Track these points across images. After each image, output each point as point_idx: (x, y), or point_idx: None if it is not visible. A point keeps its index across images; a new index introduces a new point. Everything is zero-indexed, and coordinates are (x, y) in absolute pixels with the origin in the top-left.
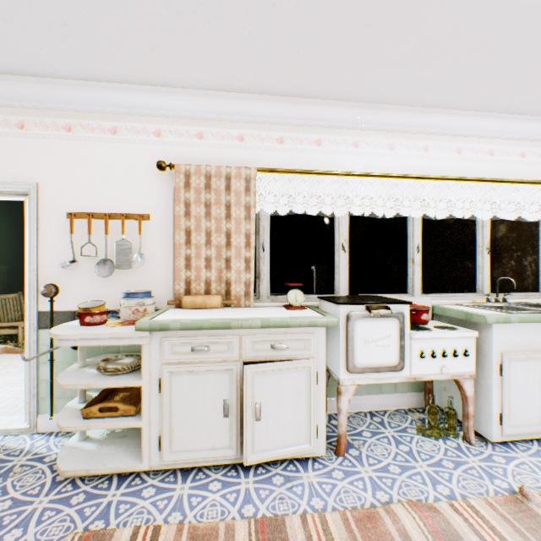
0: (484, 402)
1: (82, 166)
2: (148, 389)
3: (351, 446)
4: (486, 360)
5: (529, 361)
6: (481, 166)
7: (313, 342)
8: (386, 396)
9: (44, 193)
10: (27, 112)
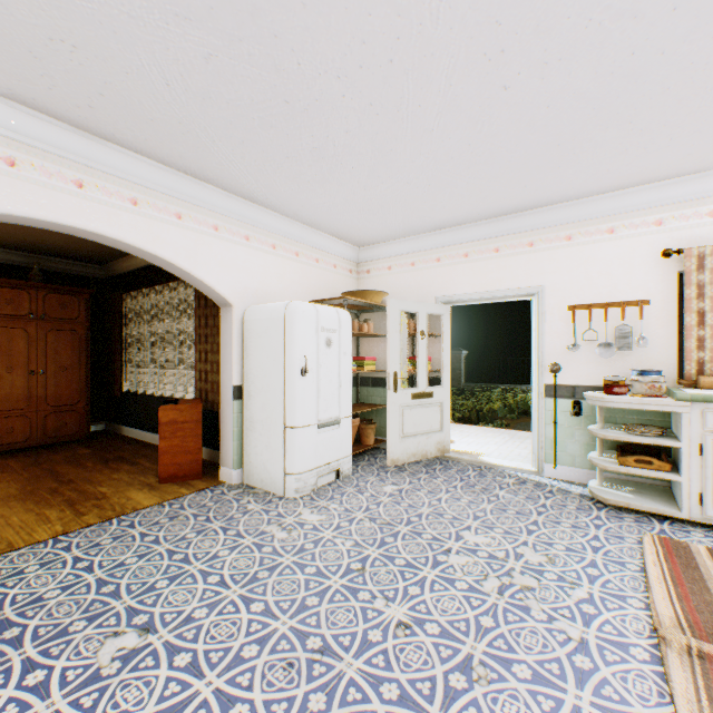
0: None
1: (579, 267)
2: (686, 451)
3: None
4: None
5: None
6: None
7: None
8: None
9: (547, 292)
10: (534, 233)
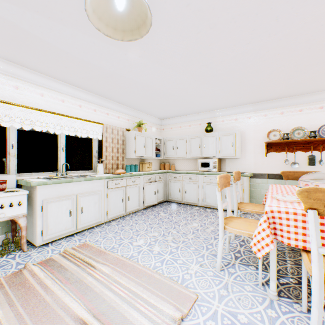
0: (36, 227)
1: None
2: None
3: None
4: (36, 205)
5: (61, 201)
6: (57, 106)
7: None
8: None
9: None
10: None
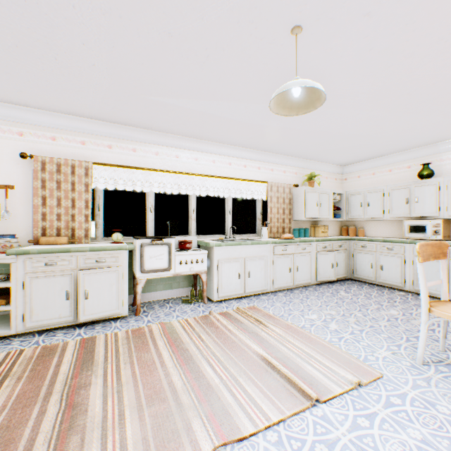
0: (212, 284)
1: None
2: (15, 288)
3: (145, 312)
4: (213, 264)
5: (231, 263)
6: (225, 170)
7: (121, 258)
8: (175, 290)
9: None
10: None
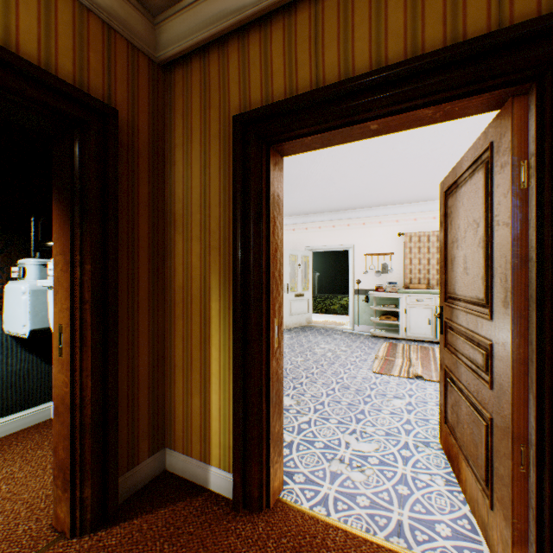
0: None
1: (368, 237)
2: (401, 312)
3: None
4: None
5: None
6: None
7: None
8: None
9: (355, 247)
10: (350, 220)
